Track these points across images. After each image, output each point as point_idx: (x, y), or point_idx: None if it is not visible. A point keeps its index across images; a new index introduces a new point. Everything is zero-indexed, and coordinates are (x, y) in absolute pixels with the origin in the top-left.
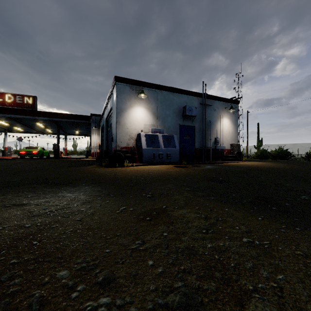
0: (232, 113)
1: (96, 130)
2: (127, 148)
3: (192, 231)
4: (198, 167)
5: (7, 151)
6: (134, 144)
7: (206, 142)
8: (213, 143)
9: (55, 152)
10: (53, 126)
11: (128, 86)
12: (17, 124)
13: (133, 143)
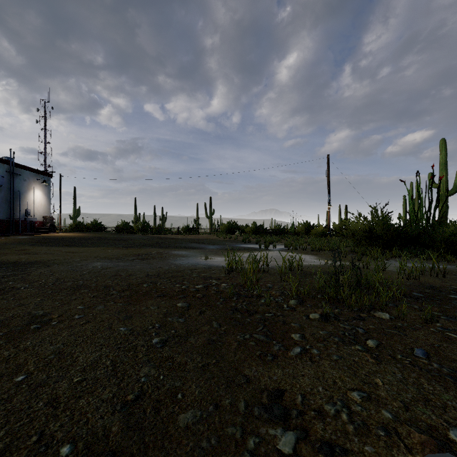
0: (44, 185)
1: None
2: None
3: (44, 249)
4: (15, 238)
5: None
6: None
7: (15, 213)
8: (23, 214)
9: None
10: None
11: None
12: None
13: None
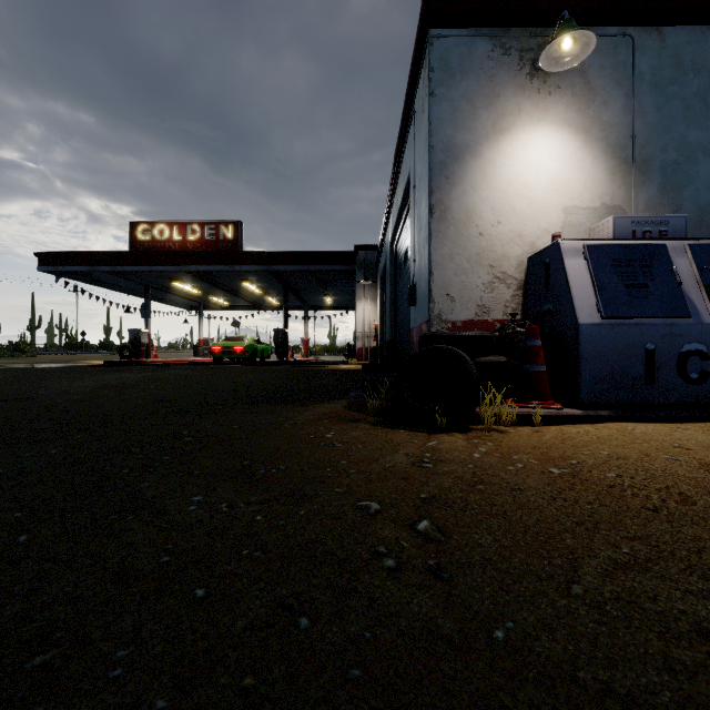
0: None
1: (369, 288)
2: (478, 327)
3: None
4: None
5: (201, 347)
6: (513, 305)
7: None
8: None
9: (278, 348)
10: (277, 288)
11: (482, 37)
12: (214, 289)
13: (508, 301)
